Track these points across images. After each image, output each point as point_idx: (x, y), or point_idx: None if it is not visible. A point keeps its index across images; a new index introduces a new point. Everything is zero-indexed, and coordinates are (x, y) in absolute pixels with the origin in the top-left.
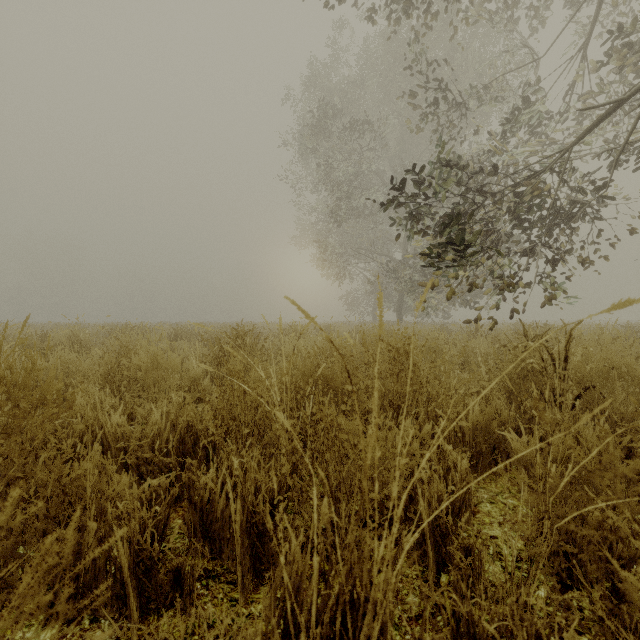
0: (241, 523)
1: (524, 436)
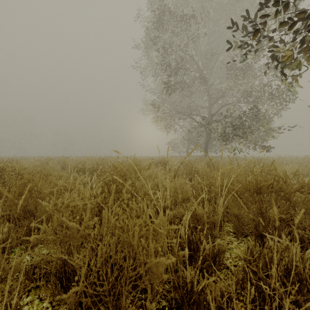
0: None
1: None
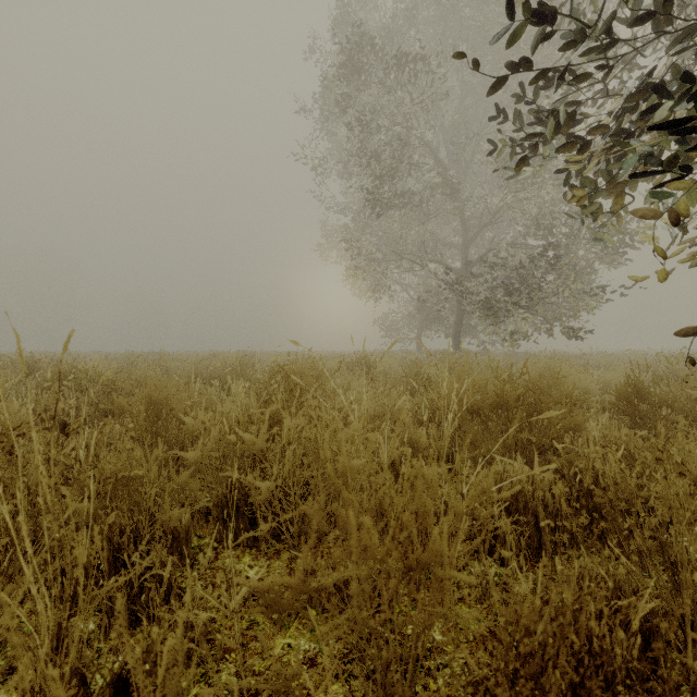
0: None
1: None
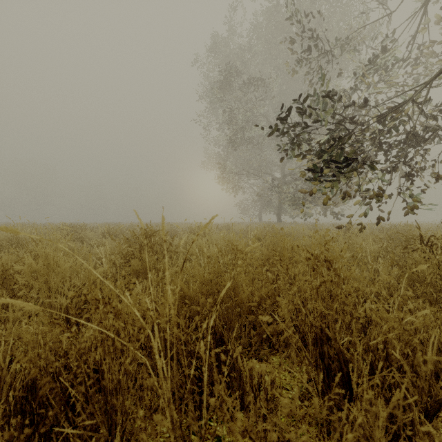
0: None
1: None
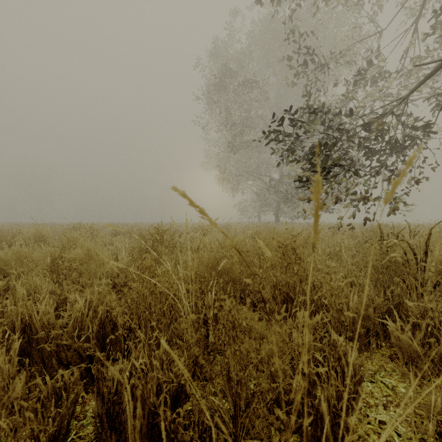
0: (141, 428)
1: (398, 322)
